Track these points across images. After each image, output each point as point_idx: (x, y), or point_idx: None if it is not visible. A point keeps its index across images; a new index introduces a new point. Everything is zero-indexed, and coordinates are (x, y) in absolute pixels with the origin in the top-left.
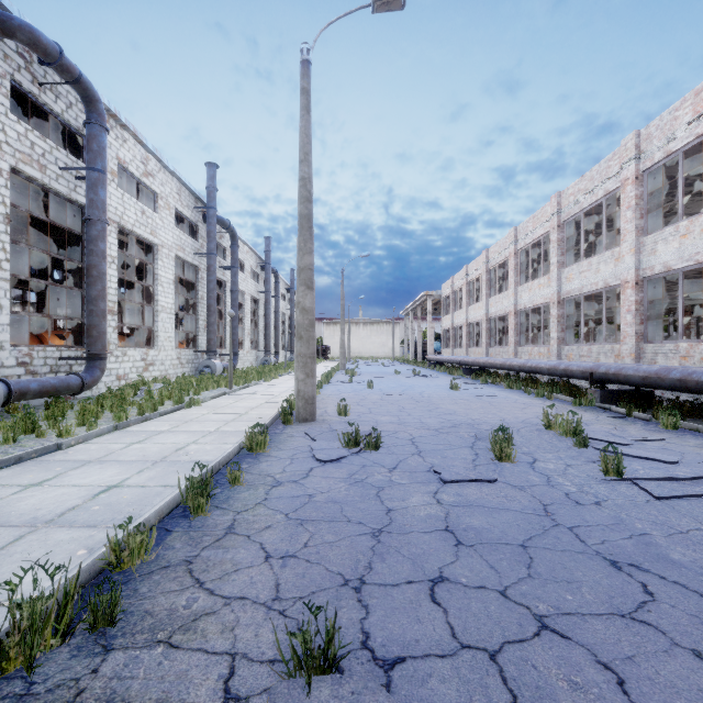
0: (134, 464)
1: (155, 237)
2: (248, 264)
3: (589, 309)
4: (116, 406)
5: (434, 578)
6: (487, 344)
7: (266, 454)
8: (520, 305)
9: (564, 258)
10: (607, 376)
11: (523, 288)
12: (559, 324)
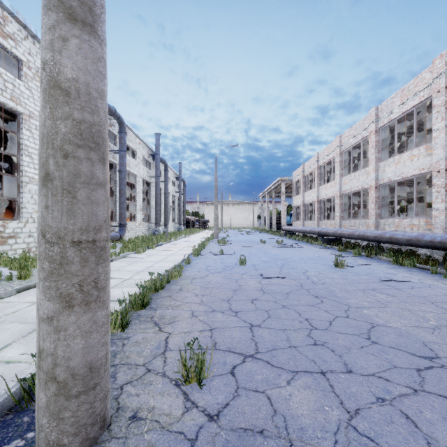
0: None
1: (18, 105)
2: (140, 153)
3: None
4: None
5: None
6: (340, 217)
7: None
8: (382, 180)
9: None
10: None
11: (387, 162)
12: None
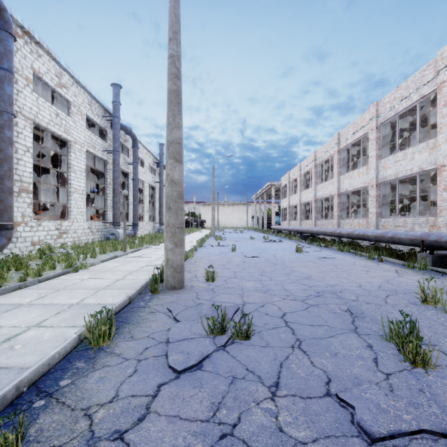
0: None
1: (68, 135)
2: (147, 162)
3: (389, 192)
4: None
5: None
6: (315, 218)
7: (109, 349)
8: (342, 189)
9: (380, 152)
10: (439, 243)
11: (345, 176)
12: (377, 202)
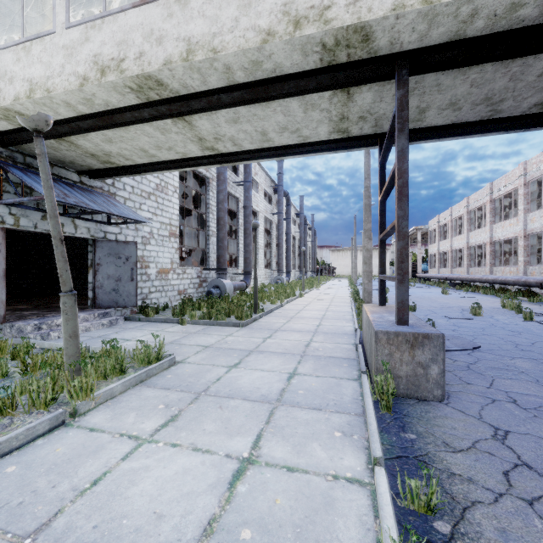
0: (319, 311)
1: (258, 208)
2: (291, 214)
3: None
4: (275, 295)
5: (452, 329)
6: (468, 265)
7: None
8: (494, 238)
9: (529, 206)
10: None
11: (497, 225)
12: (525, 251)
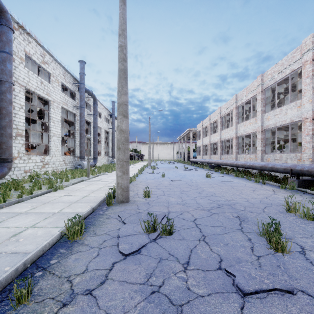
0: None
1: (49, 96)
2: (103, 114)
3: (271, 136)
4: (3, 192)
5: None
6: (220, 153)
7: (81, 241)
8: (238, 134)
9: (264, 108)
10: (303, 171)
11: (240, 125)
12: (262, 143)
